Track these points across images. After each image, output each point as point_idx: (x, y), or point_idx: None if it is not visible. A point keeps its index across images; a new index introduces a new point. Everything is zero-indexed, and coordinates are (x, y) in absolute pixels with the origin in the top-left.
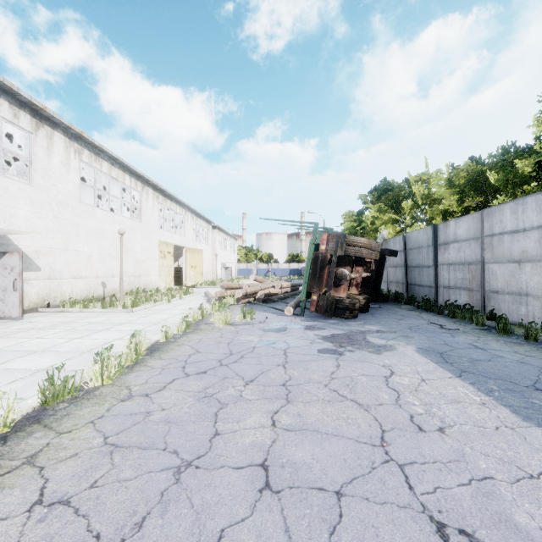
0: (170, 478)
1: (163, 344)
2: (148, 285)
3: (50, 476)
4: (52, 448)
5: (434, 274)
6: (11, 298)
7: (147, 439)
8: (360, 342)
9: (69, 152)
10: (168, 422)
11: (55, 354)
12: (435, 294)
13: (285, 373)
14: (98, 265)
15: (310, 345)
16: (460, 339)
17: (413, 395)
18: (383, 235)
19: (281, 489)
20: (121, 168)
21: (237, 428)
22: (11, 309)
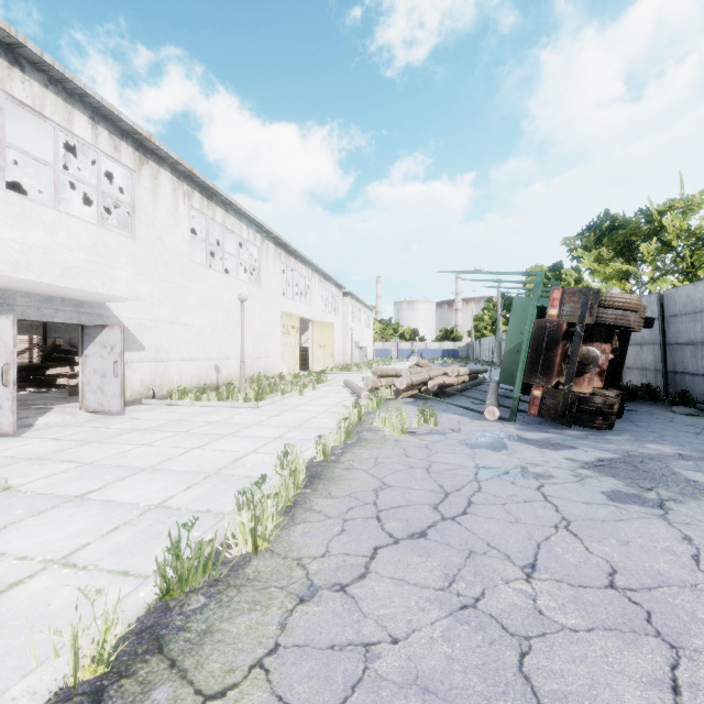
0: None
1: (322, 465)
2: (269, 370)
3: None
4: None
5: None
6: (111, 386)
7: None
8: (673, 480)
9: (178, 195)
10: (425, 689)
11: (169, 476)
12: None
13: (588, 549)
14: (211, 343)
15: (579, 482)
16: None
17: None
18: None
19: None
20: (237, 216)
21: None
22: (111, 401)
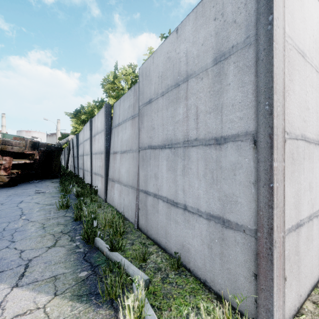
0: None
1: None
2: None
3: None
4: None
5: (77, 161)
6: None
7: None
8: None
9: None
10: None
11: None
12: (78, 172)
13: None
14: None
15: None
16: (26, 198)
17: None
18: (67, 138)
19: None
20: None
21: None
22: None
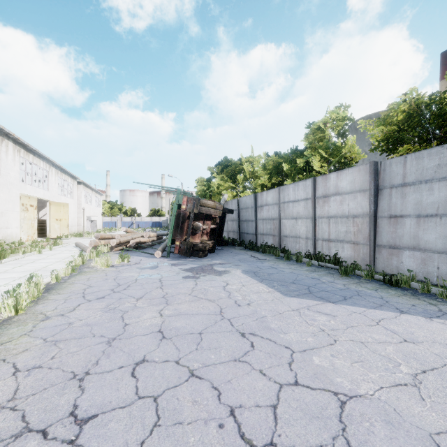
0: (105, 345)
1: (55, 284)
2: (8, 238)
3: (15, 361)
4: (2, 351)
5: (255, 226)
6: None
7: (78, 334)
8: (209, 270)
9: None
10: (89, 325)
11: None
12: (256, 239)
13: (163, 291)
14: None
15: (177, 275)
16: (265, 264)
17: (238, 292)
18: (224, 198)
19: (172, 337)
20: None
21: (139, 320)
22: None
